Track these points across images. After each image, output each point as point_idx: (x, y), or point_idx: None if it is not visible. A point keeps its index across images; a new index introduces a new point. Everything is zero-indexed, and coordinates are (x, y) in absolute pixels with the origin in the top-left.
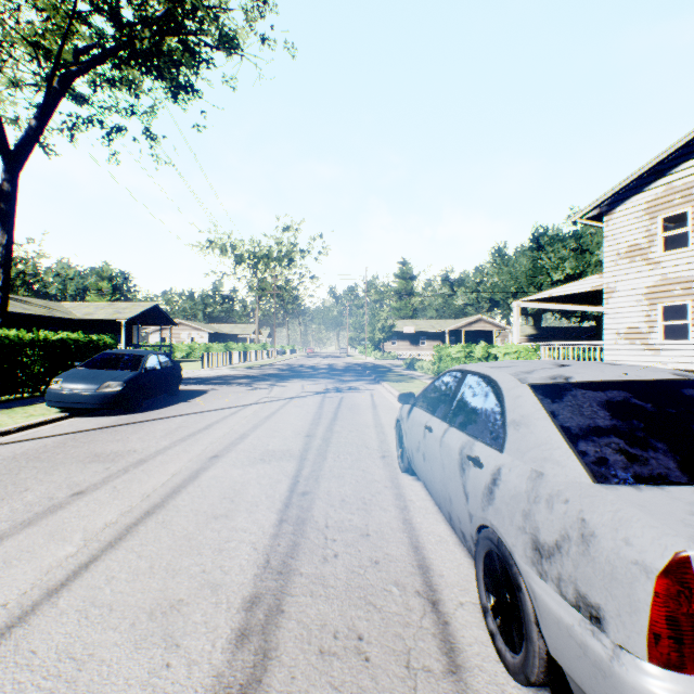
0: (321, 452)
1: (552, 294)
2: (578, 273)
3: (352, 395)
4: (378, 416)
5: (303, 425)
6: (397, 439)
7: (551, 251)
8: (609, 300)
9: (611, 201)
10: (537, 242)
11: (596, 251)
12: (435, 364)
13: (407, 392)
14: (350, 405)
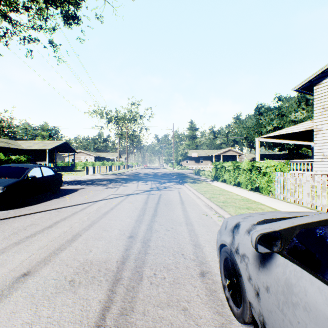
0: (138, 266)
1: (280, 133)
2: (280, 126)
3: (167, 192)
4: (187, 212)
5: (129, 222)
6: (222, 264)
7: (266, 115)
8: (318, 135)
9: (318, 77)
10: (258, 111)
11: (289, 115)
12: (213, 173)
13: (269, 230)
14: (166, 200)
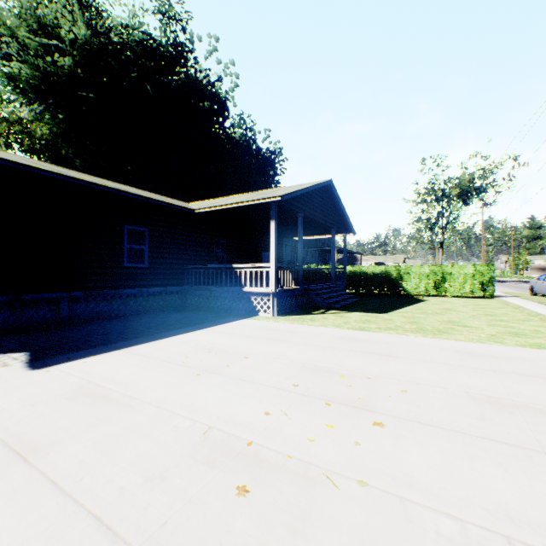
0: None
1: None
2: None
3: None
4: None
5: None
6: None
7: None
8: None
9: None
10: None
11: None
12: None
13: None
14: None
